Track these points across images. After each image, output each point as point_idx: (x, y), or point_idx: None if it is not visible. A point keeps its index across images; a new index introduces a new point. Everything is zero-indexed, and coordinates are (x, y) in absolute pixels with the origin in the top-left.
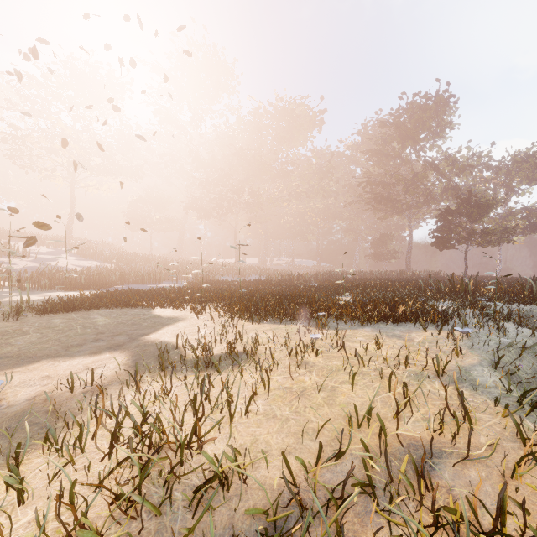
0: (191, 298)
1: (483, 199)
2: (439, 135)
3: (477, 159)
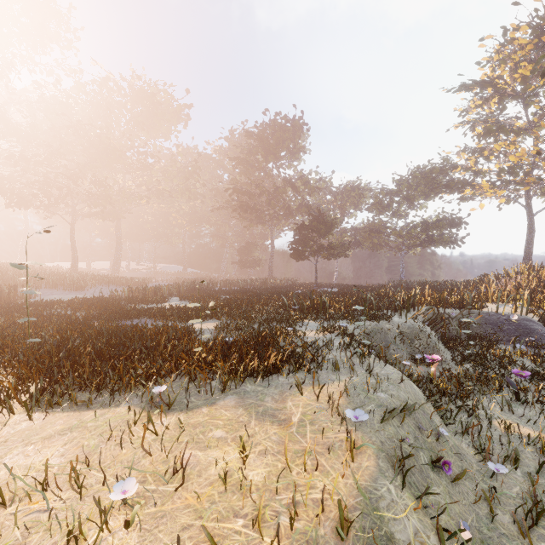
0: None
1: (329, 218)
2: (295, 156)
3: (322, 183)
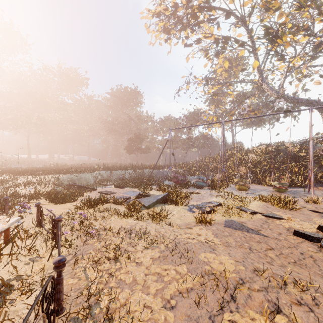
0: None
1: (141, 136)
2: (136, 106)
3: (150, 118)
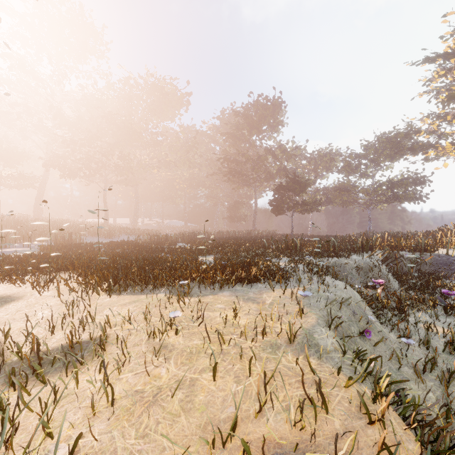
0: (36, 269)
1: (303, 179)
2: (275, 129)
3: (298, 151)
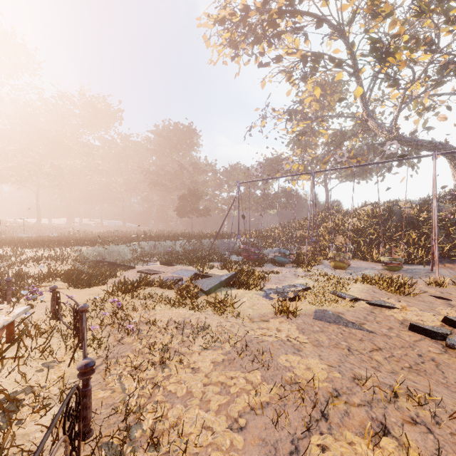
0: None
1: (198, 192)
2: (191, 149)
3: (210, 167)
